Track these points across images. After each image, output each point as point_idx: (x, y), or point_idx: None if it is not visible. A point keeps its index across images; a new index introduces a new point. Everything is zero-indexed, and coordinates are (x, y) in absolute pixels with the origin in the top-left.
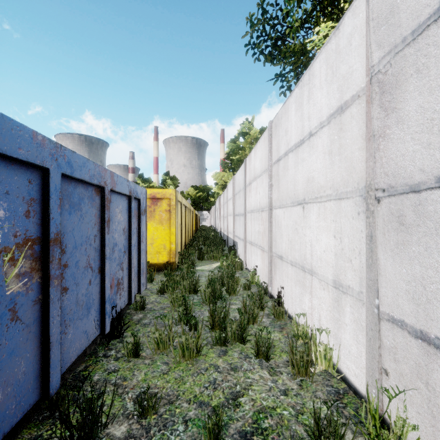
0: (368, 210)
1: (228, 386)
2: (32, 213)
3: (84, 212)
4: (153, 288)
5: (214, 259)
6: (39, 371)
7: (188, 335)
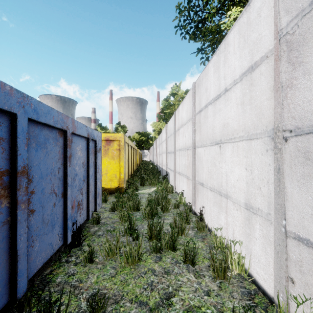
0: (276, 147)
1: (162, 287)
2: (1, 150)
3: (49, 149)
4: (107, 207)
5: (152, 185)
6: (8, 279)
7: (131, 245)
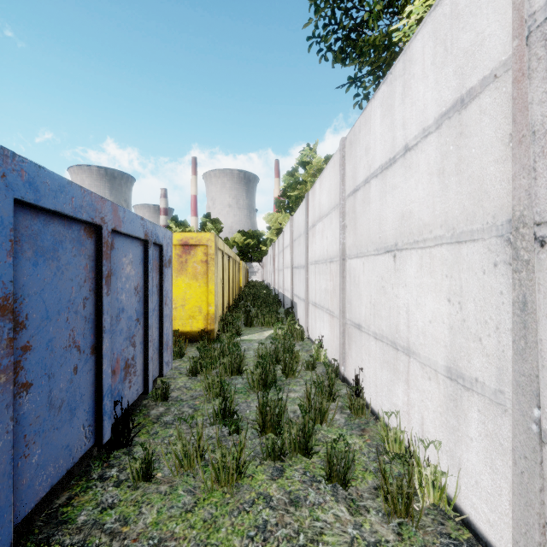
0: (518, 258)
1: (286, 535)
2: None
3: (65, 262)
4: (183, 366)
5: (266, 325)
6: None
7: (224, 448)
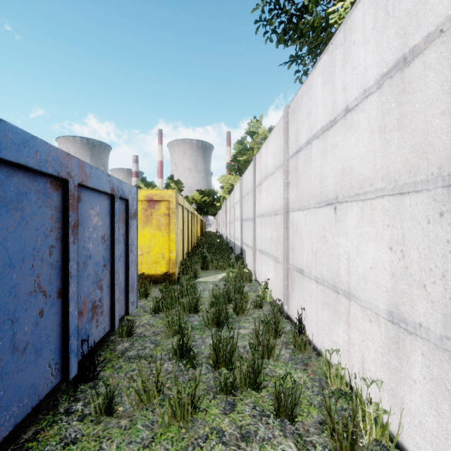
0: None
1: None
2: None
3: (30, 212)
4: (147, 305)
5: (220, 269)
6: None
7: (180, 385)
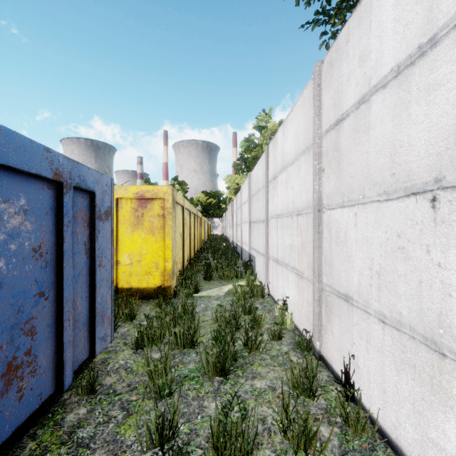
0: None
1: None
2: None
3: None
4: (131, 333)
5: (225, 279)
6: None
7: None
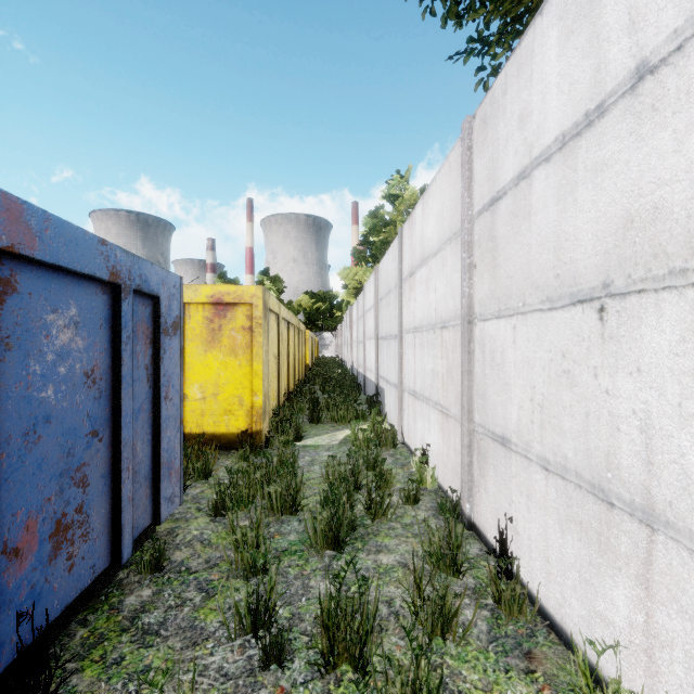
0: None
1: None
2: None
3: None
4: (206, 495)
5: (341, 421)
6: None
7: None
